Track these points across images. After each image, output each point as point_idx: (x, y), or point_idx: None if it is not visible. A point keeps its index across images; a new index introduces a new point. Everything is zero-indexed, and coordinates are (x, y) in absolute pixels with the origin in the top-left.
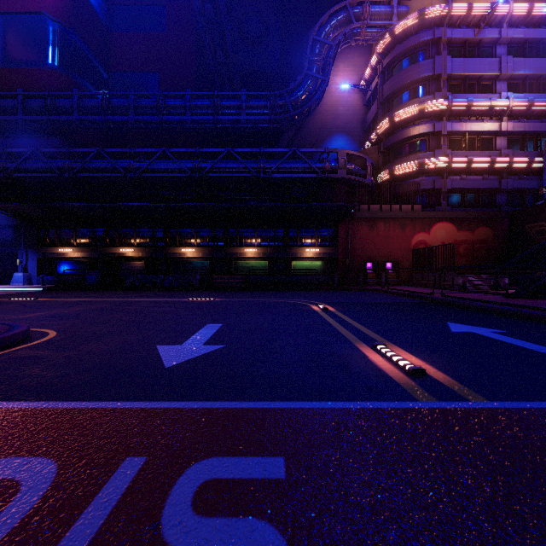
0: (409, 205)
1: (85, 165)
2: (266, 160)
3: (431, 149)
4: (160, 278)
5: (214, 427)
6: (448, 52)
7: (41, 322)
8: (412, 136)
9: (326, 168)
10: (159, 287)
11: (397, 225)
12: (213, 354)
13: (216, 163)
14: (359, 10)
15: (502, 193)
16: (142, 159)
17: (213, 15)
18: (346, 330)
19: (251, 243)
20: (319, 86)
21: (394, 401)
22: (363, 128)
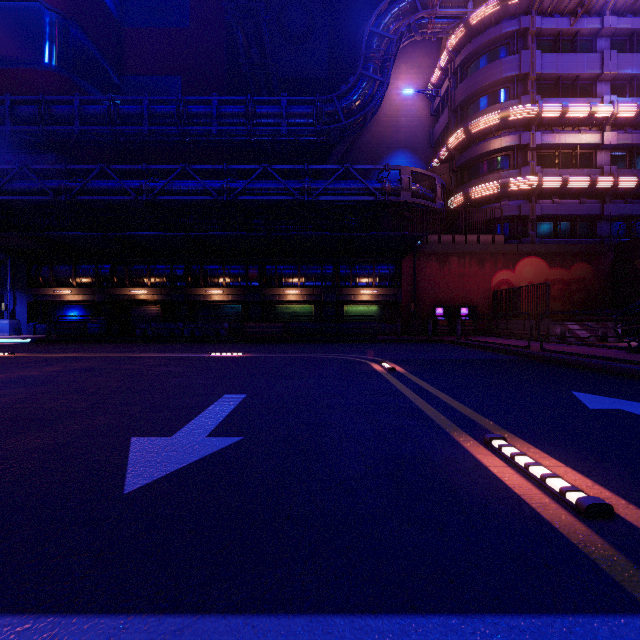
0: (488, 235)
1: (86, 185)
2: (312, 180)
3: (516, 167)
4: (179, 326)
5: None
6: (537, 46)
7: None
8: (492, 150)
9: (386, 189)
10: (176, 338)
11: (475, 261)
12: (219, 458)
13: (249, 183)
14: None
15: (604, 221)
16: (158, 179)
17: (246, 2)
18: (430, 406)
19: (293, 283)
20: (377, 90)
21: (597, 614)
22: (429, 143)
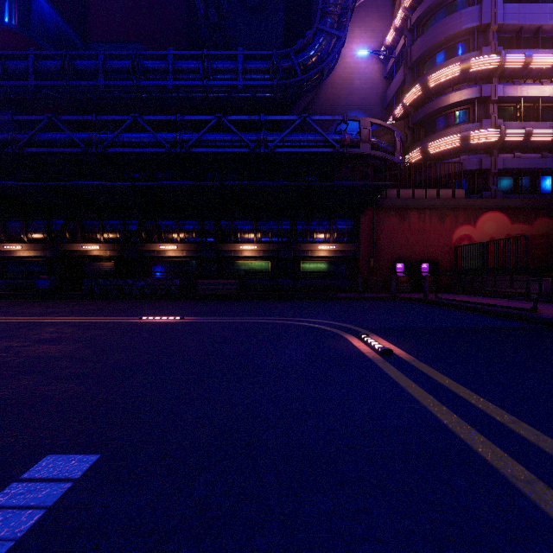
0: (449, 190)
1: (34, 136)
2: (268, 133)
3: (475, 120)
4: (128, 283)
5: None
6: None
7: None
8: (451, 104)
9: (345, 141)
10: (123, 296)
11: (435, 216)
12: None
13: (203, 134)
14: None
15: None
16: (110, 132)
17: None
18: None
19: (248, 239)
20: (333, 46)
21: None
22: (382, 105)
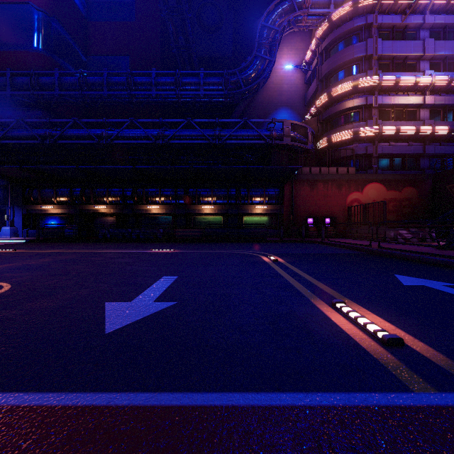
0: (344, 168)
1: (64, 133)
2: (221, 129)
3: (363, 120)
4: (129, 231)
5: (140, 451)
6: (378, 36)
7: (3, 274)
8: (347, 108)
9: (273, 136)
10: (127, 240)
11: (335, 185)
12: (162, 314)
13: (177, 131)
14: (301, 0)
15: (425, 157)
16: (114, 128)
17: (175, 4)
18: (299, 283)
19: (208, 201)
20: (267, 66)
21: (382, 392)
22: (303, 103)
